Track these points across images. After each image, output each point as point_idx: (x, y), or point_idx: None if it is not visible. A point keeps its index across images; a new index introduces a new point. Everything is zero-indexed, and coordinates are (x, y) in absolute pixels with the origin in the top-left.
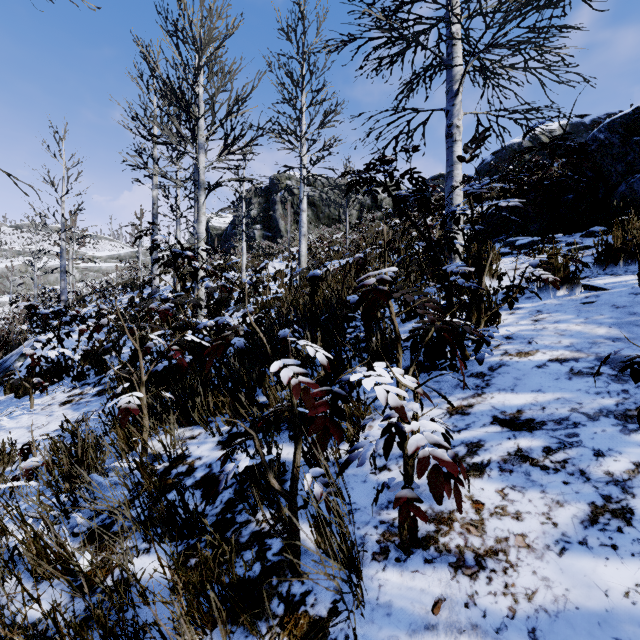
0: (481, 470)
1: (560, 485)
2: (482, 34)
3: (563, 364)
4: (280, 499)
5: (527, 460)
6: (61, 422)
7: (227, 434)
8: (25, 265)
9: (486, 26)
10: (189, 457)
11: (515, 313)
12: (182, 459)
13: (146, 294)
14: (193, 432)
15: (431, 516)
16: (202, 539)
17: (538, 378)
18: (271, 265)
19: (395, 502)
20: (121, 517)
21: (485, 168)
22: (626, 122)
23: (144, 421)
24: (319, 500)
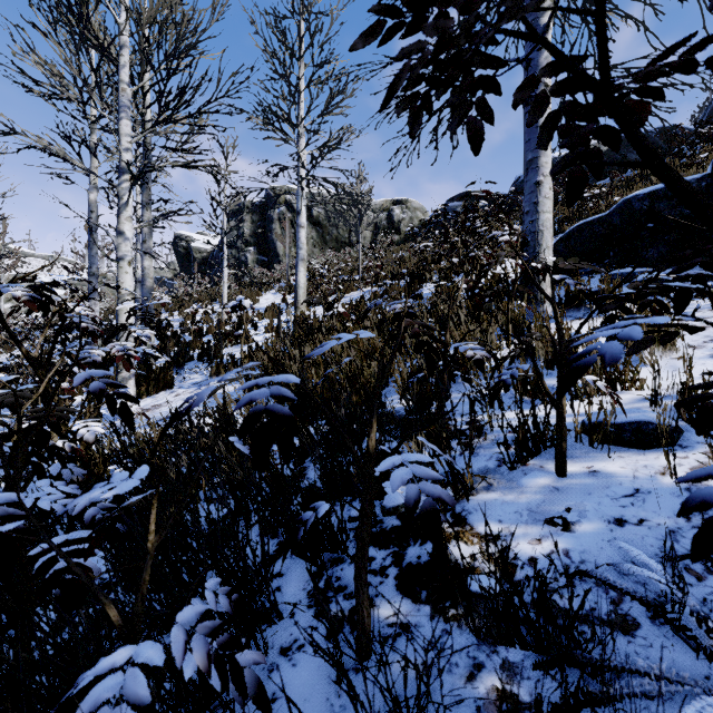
0: None
1: None
2: None
3: None
4: None
5: None
6: None
7: None
8: None
9: None
10: None
11: None
12: None
13: None
14: None
15: None
16: None
17: None
18: (246, 304)
19: None
20: None
21: (522, 186)
22: None
23: None
24: None
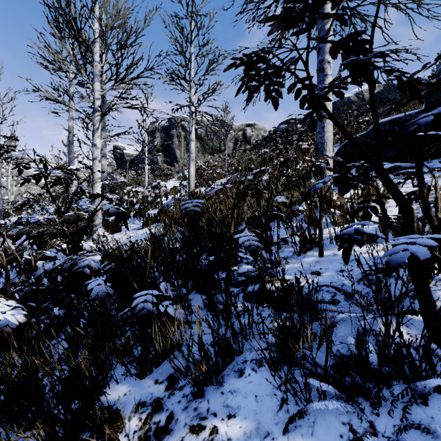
0: None
1: None
2: None
3: None
4: None
5: None
6: None
7: None
8: None
9: None
10: None
11: None
12: None
13: None
14: None
15: None
16: None
17: None
18: (162, 184)
19: None
20: None
21: None
22: None
23: None
24: None
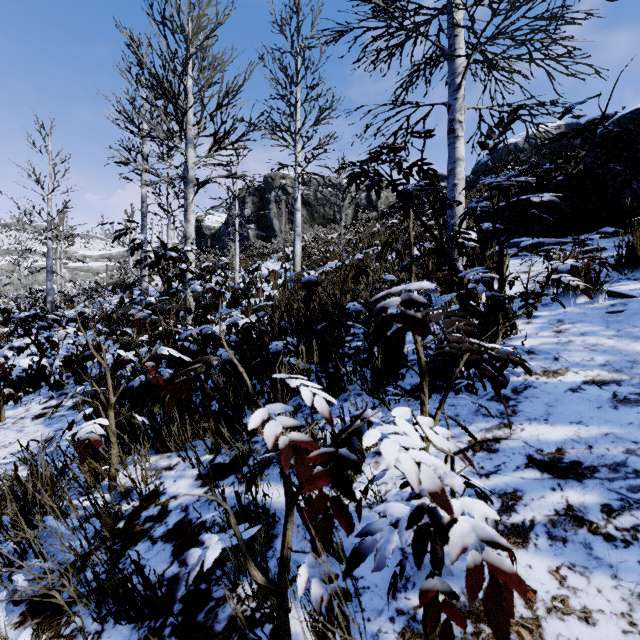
0: (524, 536)
1: (637, 567)
2: (488, 22)
3: (603, 388)
4: (268, 564)
5: (583, 524)
6: (27, 442)
7: (209, 465)
8: (13, 264)
9: (492, 13)
10: (163, 495)
11: (532, 322)
12: (155, 497)
13: (136, 295)
14: (171, 460)
15: (465, 607)
16: (167, 622)
17: (575, 405)
18: (264, 266)
19: (421, 597)
20: (60, 599)
21: (481, 168)
22: (637, 118)
23: (112, 450)
24: (318, 611)
